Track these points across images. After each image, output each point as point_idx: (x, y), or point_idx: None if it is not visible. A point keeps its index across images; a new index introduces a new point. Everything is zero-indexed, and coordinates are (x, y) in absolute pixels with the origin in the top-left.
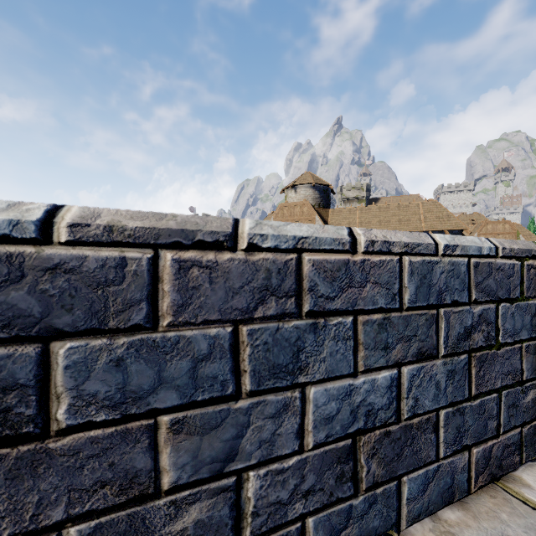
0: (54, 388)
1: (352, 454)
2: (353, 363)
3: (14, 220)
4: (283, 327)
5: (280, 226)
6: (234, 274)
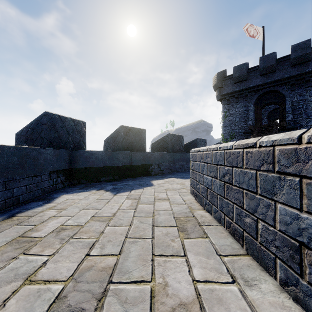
0: (233, 176)
1: (298, 252)
2: (299, 203)
3: (230, 145)
4: (268, 175)
5: (272, 136)
6: (256, 155)
